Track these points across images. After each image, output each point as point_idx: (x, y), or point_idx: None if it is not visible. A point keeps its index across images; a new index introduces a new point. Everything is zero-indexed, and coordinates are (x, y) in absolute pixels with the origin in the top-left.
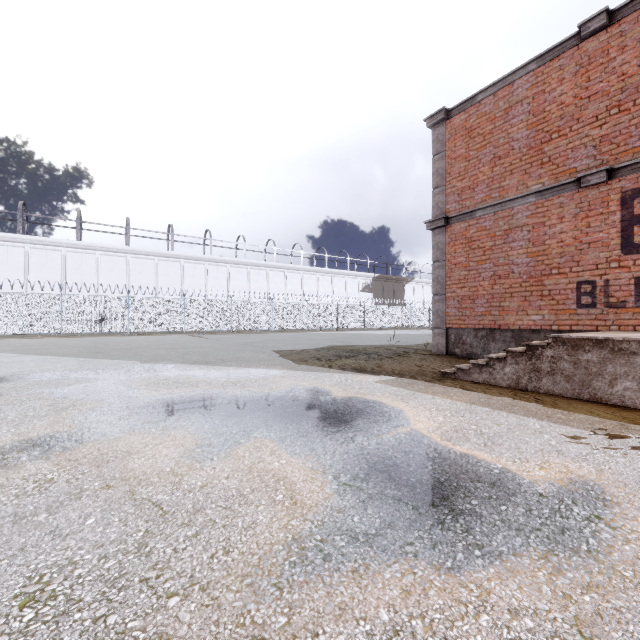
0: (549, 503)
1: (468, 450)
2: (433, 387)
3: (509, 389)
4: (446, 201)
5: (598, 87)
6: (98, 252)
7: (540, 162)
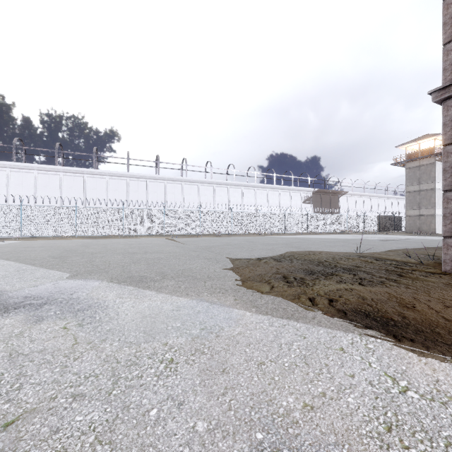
0: None
1: None
2: None
3: None
4: None
5: None
6: (107, 177)
7: None
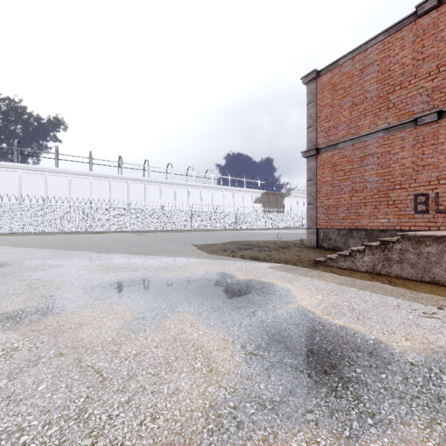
0: (420, 371)
1: (345, 323)
2: (310, 272)
3: (367, 273)
4: (317, 137)
5: (430, 51)
6: (70, 175)
7: (386, 107)
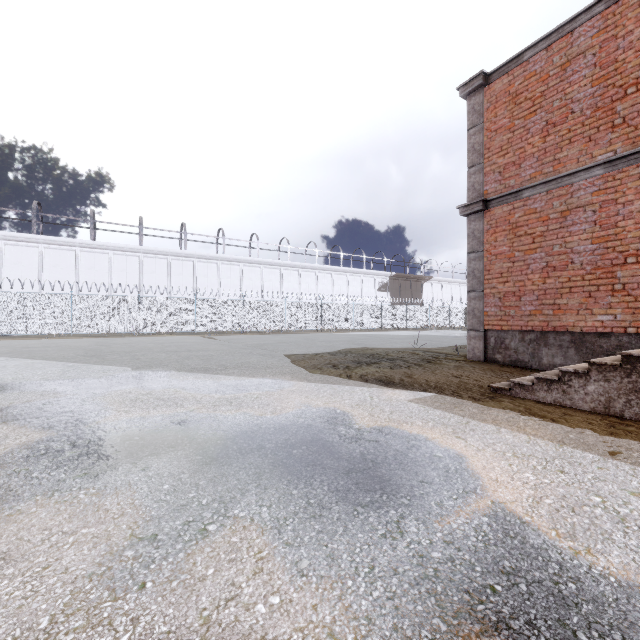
0: None
1: (628, 571)
2: (490, 411)
3: (597, 415)
4: (484, 181)
5: None
6: (111, 252)
7: (610, 125)
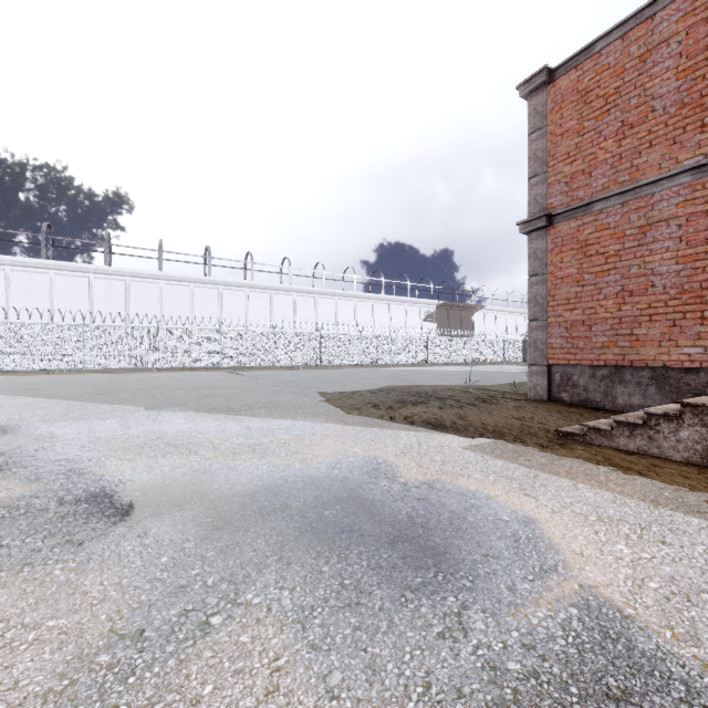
0: None
1: None
2: (561, 461)
3: (692, 467)
4: (548, 193)
5: None
6: (128, 278)
7: (699, 124)
